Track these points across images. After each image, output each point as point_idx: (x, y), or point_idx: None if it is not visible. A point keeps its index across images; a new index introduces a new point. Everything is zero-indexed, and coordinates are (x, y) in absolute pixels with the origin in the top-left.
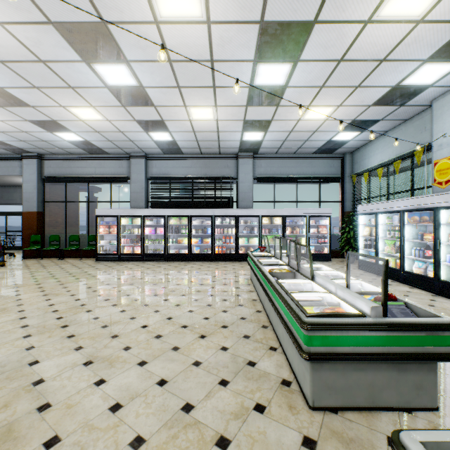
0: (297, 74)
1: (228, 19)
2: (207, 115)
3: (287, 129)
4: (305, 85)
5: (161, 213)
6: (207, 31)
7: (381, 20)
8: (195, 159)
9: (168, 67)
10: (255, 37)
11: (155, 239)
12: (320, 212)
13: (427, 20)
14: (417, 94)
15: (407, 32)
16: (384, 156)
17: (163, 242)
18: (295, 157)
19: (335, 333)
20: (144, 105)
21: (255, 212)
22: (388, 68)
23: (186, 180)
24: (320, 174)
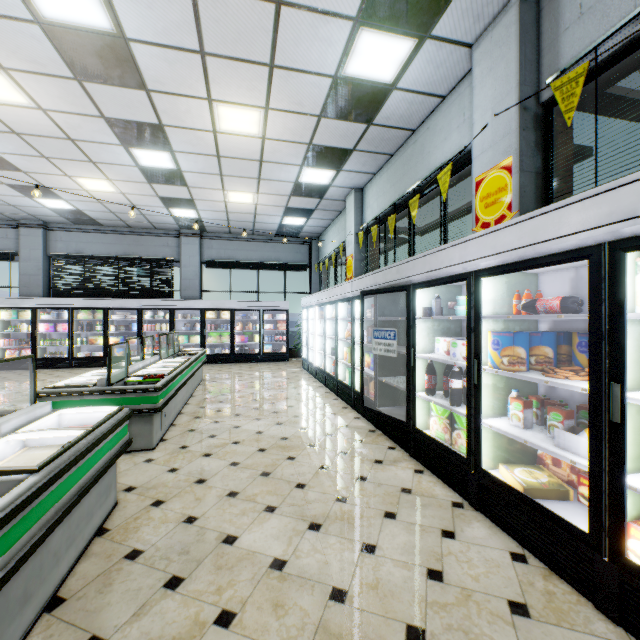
0: (183, 161)
1: (64, 110)
2: (106, 187)
3: (220, 209)
4: (201, 172)
5: (63, 304)
6: (46, 115)
7: (227, 132)
8: (122, 233)
9: (17, 138)
10: (108, 127)
11: (56, 339)
12: (276, 305)
13: (269, 138)
14: (326, 191)
15: (261, 144)
16: (333, 246)
17: (67, 343)
18: (255, 238)
19: (62, 399)
20: (7, 169)
21: (196, 304)
22: (274, 167)
23: (108, 260)
24: (285, 261)
